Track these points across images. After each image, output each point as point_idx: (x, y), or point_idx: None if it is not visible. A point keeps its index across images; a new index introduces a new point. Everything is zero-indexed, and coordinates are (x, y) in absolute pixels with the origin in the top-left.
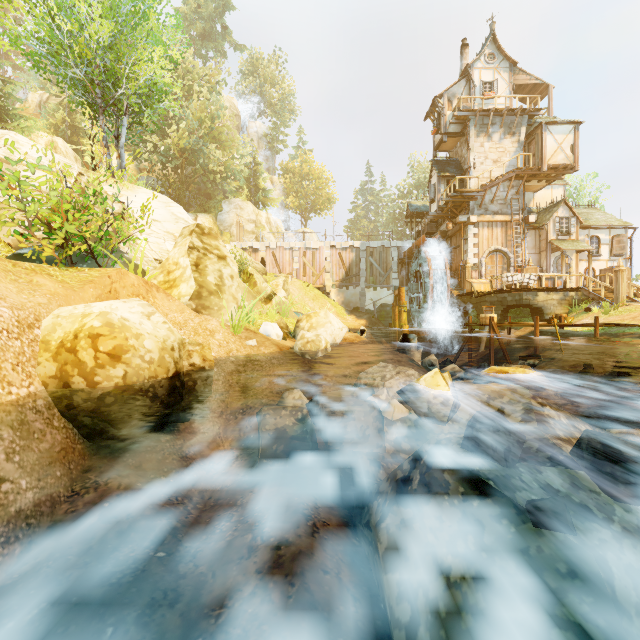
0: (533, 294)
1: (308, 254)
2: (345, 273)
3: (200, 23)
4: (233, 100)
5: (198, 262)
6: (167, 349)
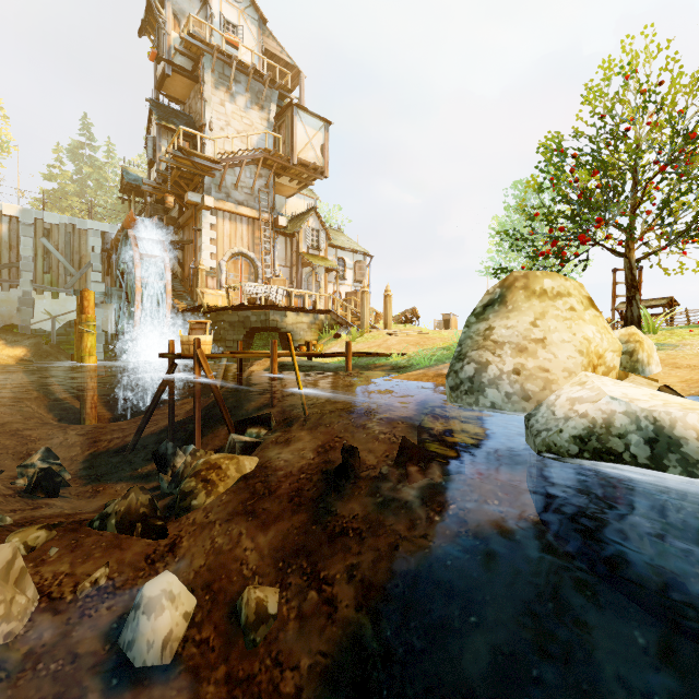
0: (282, 314)
1: None
2: None
3: None
4: None
5: None
6: None
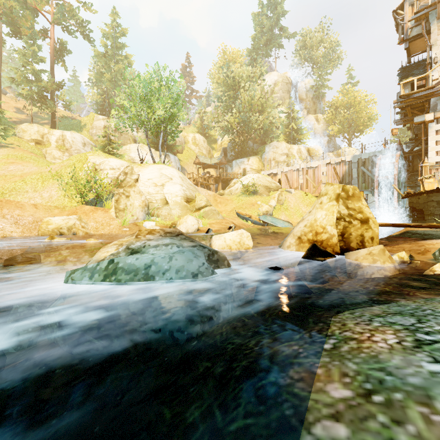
0: None
1: (309, 172)
2: (339, 183)
3: (265, 36)
4: (286, 74)
5: (118, 199)
6: (59, 228)
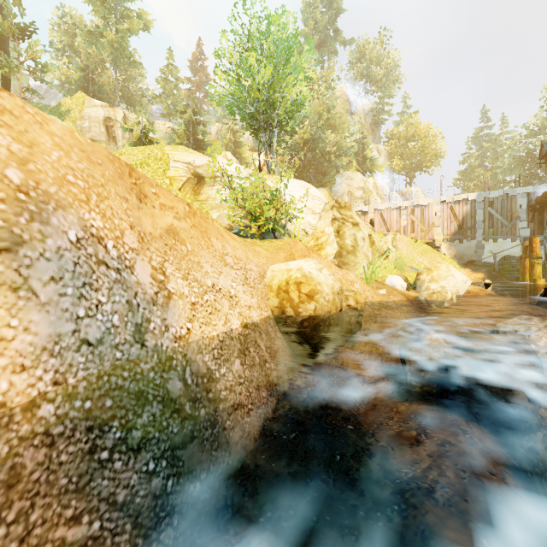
0: None
1: (416, 211)
2: (457, 226)
3: (317, 36)
4: (343, 89)
5: (338, 229)
6: (335, 293)
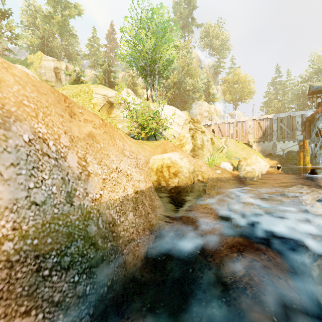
0: None
1: (238, 125)
2: (262, 134)
3: (181, 21)
4: (196, 53)
5: (193, 135)
6: (190, 172)
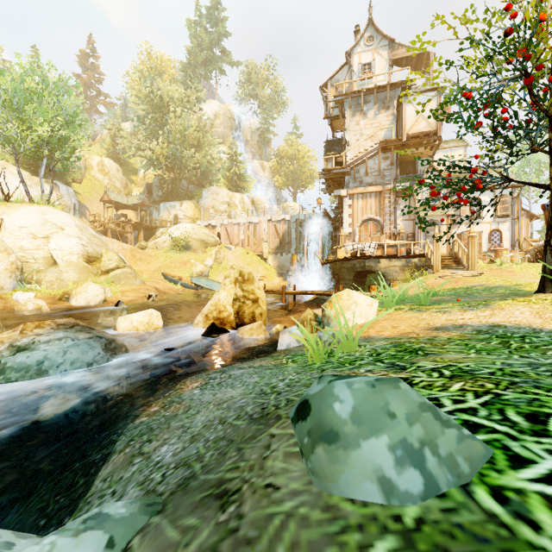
0: (375, 261)
1: (251, 227)
2: (279, 242)
3: (204, 53)
4: (229, 107)
5: None
6: None
